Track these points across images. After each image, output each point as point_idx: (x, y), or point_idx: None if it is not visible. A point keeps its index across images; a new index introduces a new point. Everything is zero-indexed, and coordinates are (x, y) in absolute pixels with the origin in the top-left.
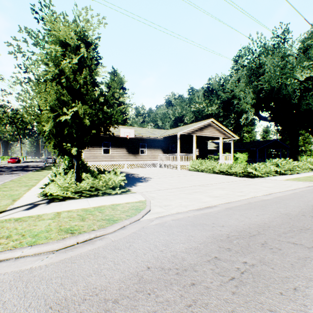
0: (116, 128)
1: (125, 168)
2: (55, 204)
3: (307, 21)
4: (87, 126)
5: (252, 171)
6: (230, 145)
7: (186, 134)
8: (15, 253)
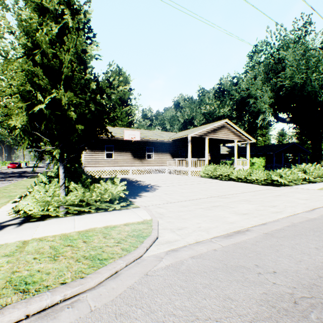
0: (120, 130)
1: (130, 175)
2: (29, 225)
3: None
4: (74, 120)
5: (277, 178)
6: (243, 149)
7: (197, 136)
8: None
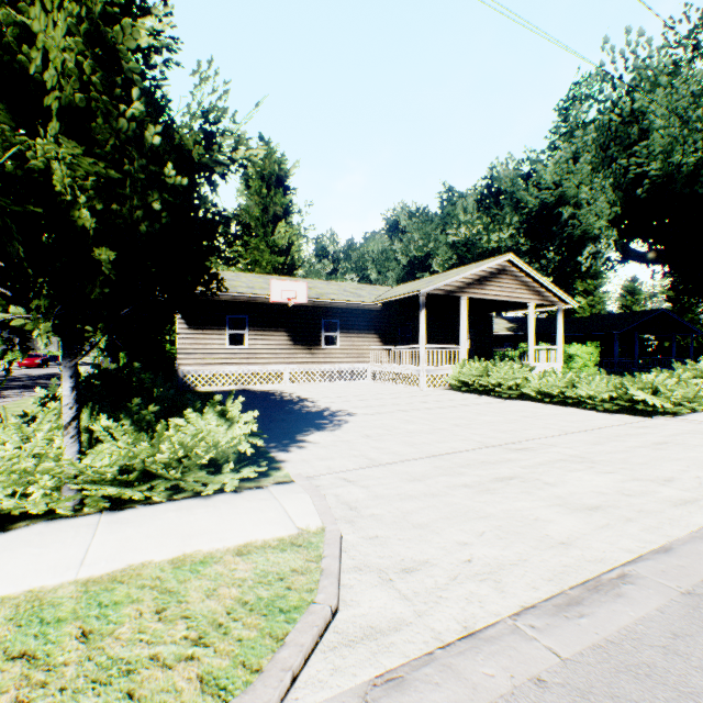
0: (264, 281)
1: (285, 383)
2: None
3: None
4: (92, 236)
5: (644, 396)
6: (544, 323)
7: (442, 293)
8: None
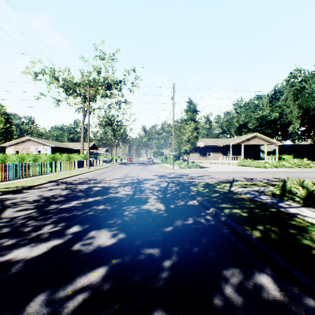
0: None
1: None
2: (184, 169)
3: (290, 92)
4: (191, 149)
5: (266, 165)
6: (293, 147)
7: (236, 144)
8: (187, 171)
